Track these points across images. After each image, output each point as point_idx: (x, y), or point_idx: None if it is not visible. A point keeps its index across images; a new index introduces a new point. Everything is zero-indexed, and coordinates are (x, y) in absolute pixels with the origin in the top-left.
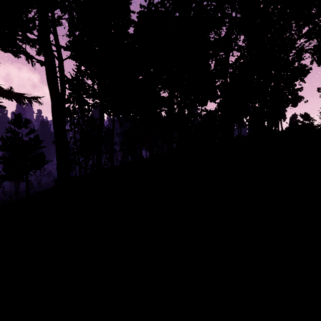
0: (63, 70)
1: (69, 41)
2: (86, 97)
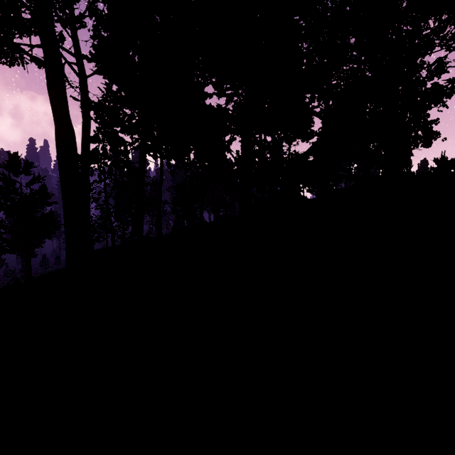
0: (87, 92)
1: (94, 45)
2: (119, 131)
